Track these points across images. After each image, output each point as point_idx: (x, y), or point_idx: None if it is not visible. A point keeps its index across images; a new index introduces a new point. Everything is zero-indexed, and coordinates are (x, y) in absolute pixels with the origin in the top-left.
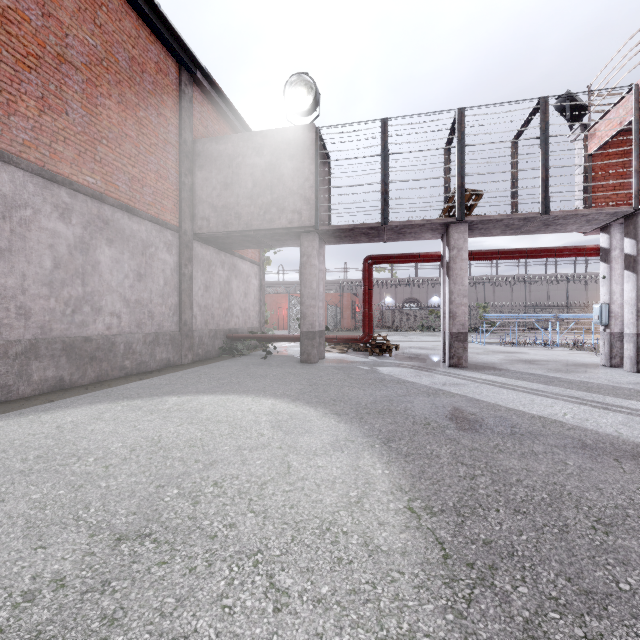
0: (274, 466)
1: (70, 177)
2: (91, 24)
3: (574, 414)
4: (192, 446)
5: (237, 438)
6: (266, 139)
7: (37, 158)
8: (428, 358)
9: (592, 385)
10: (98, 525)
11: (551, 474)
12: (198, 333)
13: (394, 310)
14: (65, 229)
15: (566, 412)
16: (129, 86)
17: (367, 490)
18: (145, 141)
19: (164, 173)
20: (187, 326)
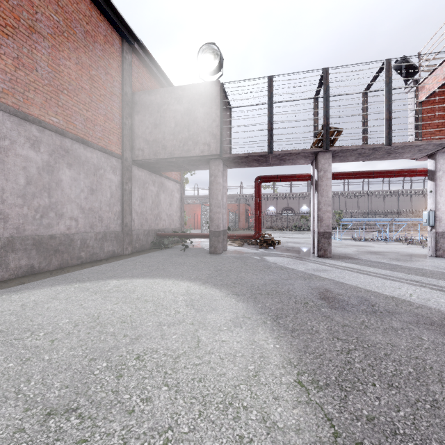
0: (186, 340)
1: (39, 117)
2: (55, 5)
3: (418, 295)
4: (123, 322)
5: (159, 315)
6: (184, 92)
7: (13, 102)
8: (301, 250)
9: (426, 271)
10: (34, 399)
11: (412, 349)
12: (136, 232)
13: (275, 215)
14: (35, 155)
15: (411, 293)
16: (84, 52)
17: (262, 364)
18: (96, 92)
19: (110, 116)
20: (127, 227)
